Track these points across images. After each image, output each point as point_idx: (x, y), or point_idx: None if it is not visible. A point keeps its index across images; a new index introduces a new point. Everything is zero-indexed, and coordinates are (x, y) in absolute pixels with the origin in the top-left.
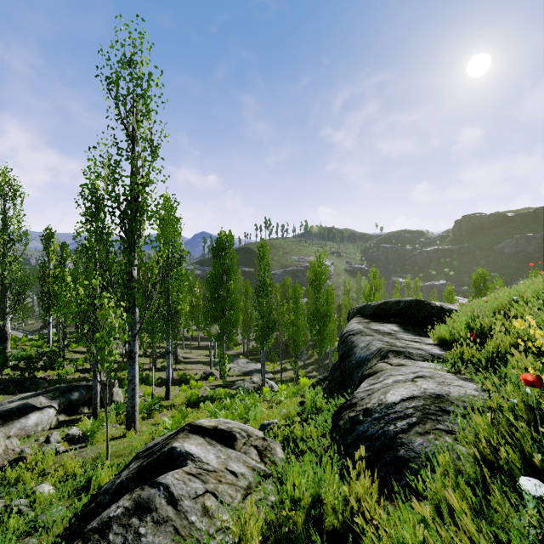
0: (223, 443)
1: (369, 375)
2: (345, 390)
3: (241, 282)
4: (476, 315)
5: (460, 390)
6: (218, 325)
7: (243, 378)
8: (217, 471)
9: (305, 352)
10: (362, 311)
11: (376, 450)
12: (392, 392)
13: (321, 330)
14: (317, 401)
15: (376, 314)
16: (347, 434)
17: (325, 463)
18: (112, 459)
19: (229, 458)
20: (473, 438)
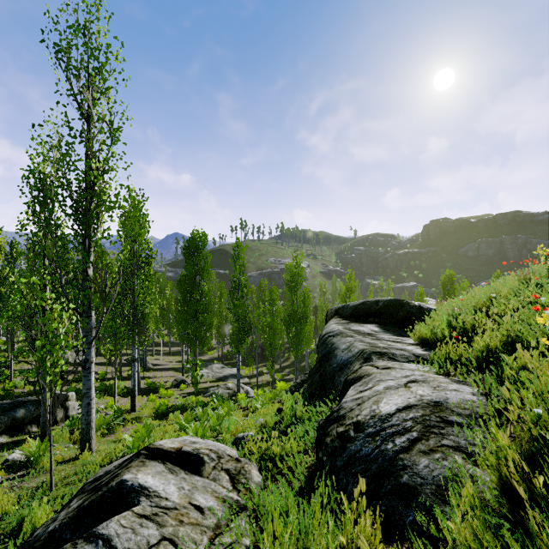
0: (188, 469)
1: (354, 380)
2: (326, 395)
3: (216, 284)
4: (456, 314)
5: (457, 395)
6: (191, 329)
7: (217, 384)
8: (178, 508)
9: (281, 355)
10: (340, 312)
11: (374, 475)
12: (385, 401)
13: (298, 332)
14: (297, 410)
15: (354, 315)
16: (336, 455)
17: (315, 505)
18: (58, 489)
19: (194, 488)
20: (494, 459)
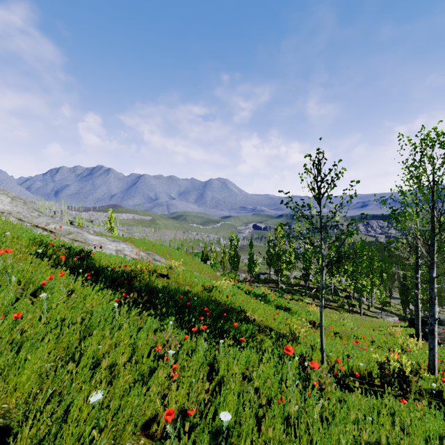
0: None
1: None
2: None
3: None
4: None
5: None
6: None
7: None
8: None
9: None
10: None
11: None
12: None
13: None
14: None
15: None
16: None
17: None
18: None
19: None
20: None
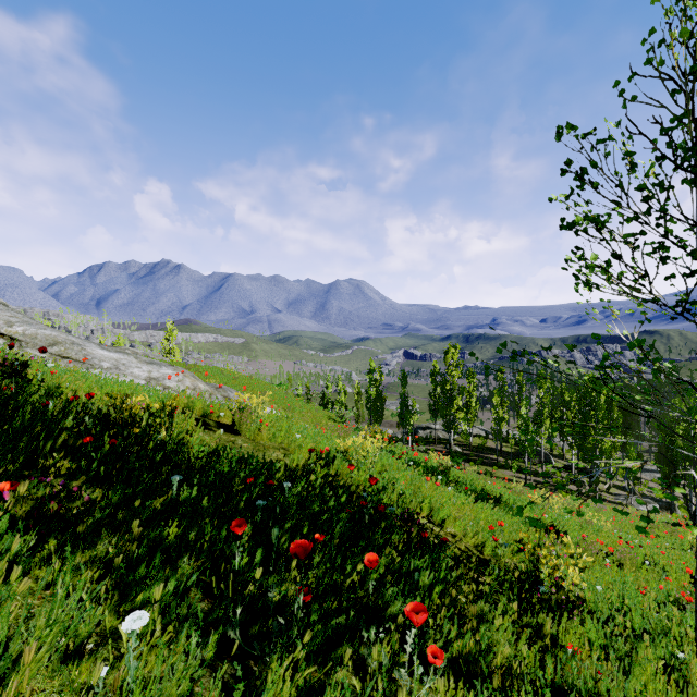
0: None
1: None
2: None
3: None
4: None
5: None
6: None
7: None
8: None
9: None
10: None
11: None
12: None
13: None
14: None
15: None
16: None
17: None
18: None
19: None
20: None
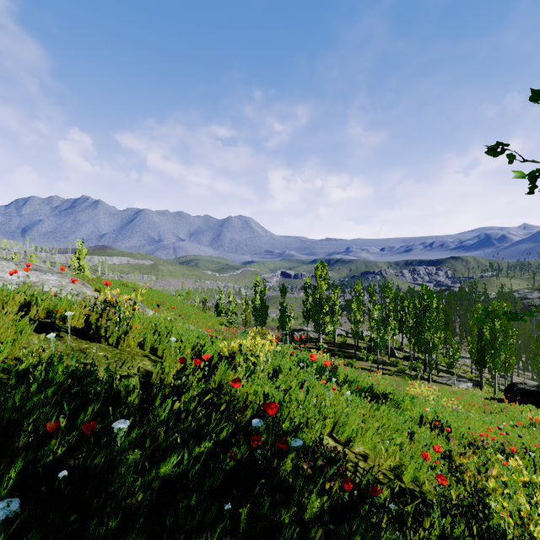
0: None
1: None
2: None
3: None
4: None
5: None
6: None
7: None
8: None
9: None
10: None
11: None
12: None
13: None
14: None
15: None
16: None
17: None
18: None
19: None
20: None
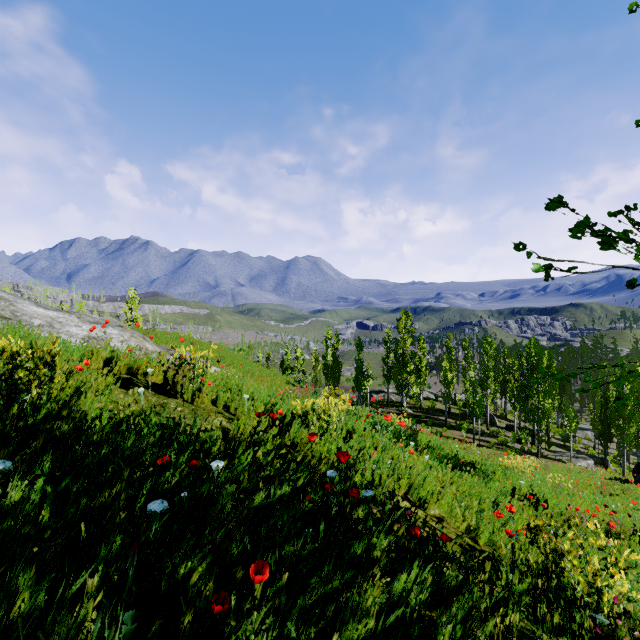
0: None
1: None
2: None
3: None
4: None
5: None
6: None
7: None
8: None
9: None
10: None
11: None
12: None
13: None
14: None
15: None
16: None
17: None
18: None
19: None
20: None
